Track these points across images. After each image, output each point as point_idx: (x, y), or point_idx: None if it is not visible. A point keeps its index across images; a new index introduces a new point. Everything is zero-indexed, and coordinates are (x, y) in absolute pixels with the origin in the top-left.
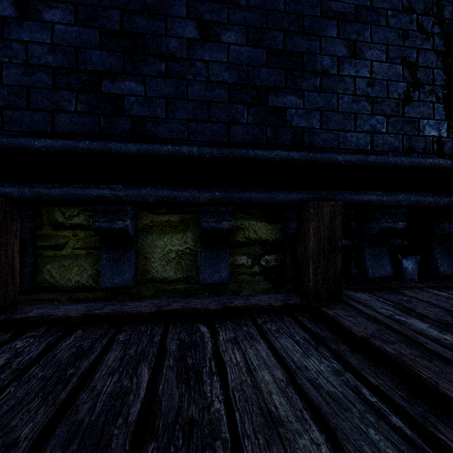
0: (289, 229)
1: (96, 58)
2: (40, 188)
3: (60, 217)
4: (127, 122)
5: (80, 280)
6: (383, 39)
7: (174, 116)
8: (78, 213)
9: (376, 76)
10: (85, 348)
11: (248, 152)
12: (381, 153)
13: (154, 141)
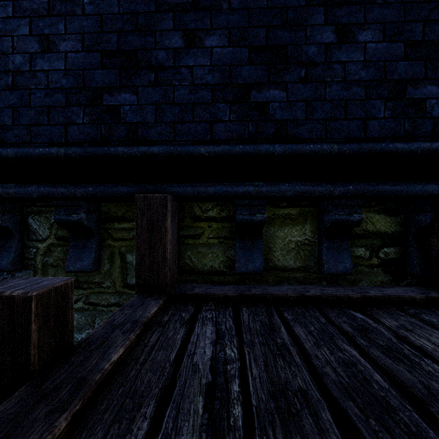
0: (415, 222)
1: (245, 72)
2: (199, 187)
3: (198, 211)
4: (271, 126)
5: (213, 265)
6: None
7: (313, 117)
8: (211, 207)
9: None
10: (267, 323)
11: (388, 146)
12: None
13: (295, 142)
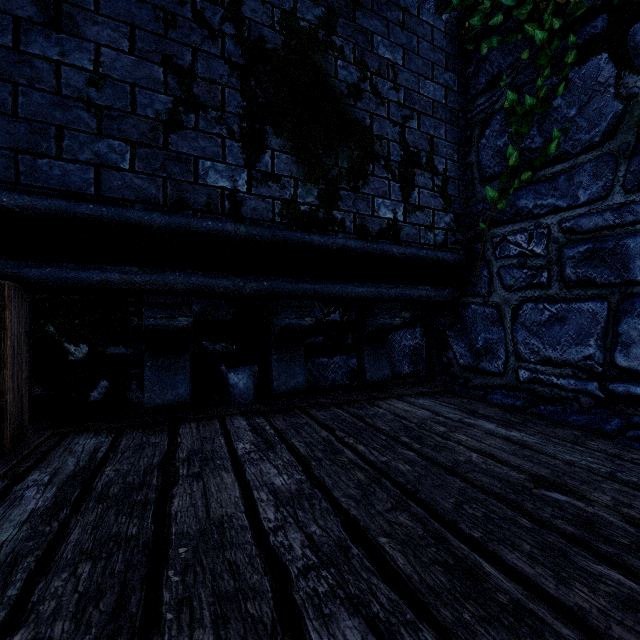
0: None
1: None
2: None
3: None
4: None
5: None
6: (124, 14)
7: None
8: None
9: (108, 71)
10: None
11: None
12: (121, 202)
13: None
